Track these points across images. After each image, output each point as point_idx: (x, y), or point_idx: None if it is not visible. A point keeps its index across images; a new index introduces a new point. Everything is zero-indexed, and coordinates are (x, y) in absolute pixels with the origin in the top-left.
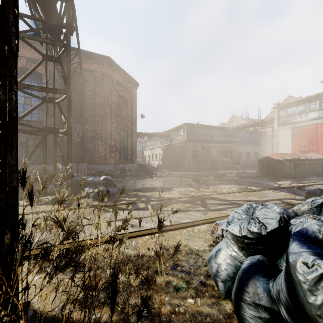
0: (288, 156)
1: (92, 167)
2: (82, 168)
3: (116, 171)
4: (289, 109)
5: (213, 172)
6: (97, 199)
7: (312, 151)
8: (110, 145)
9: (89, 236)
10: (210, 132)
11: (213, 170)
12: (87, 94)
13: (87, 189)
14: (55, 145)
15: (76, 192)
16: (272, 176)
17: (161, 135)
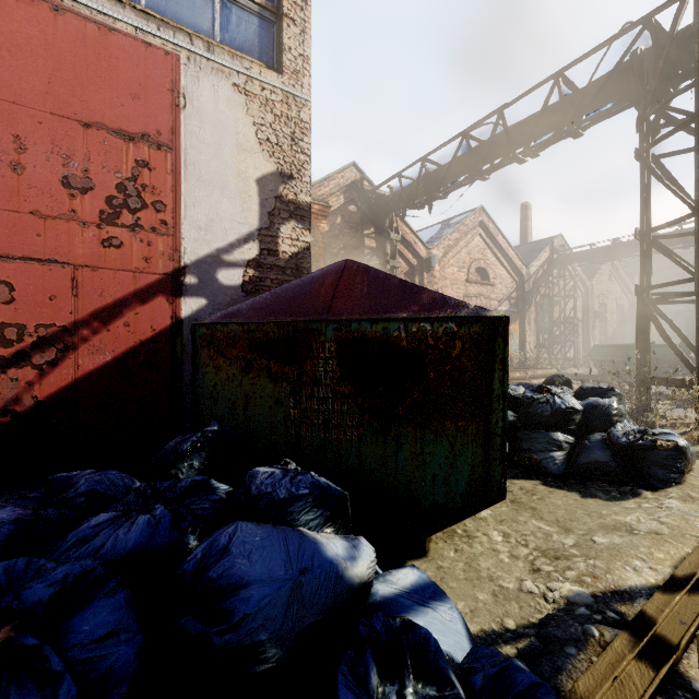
0: None
1: None
2: None
3: None
4: None
5: None
6: None
7: None
8: None
9: None
10: None
11: None
12: None
13: None
14: None
15: None
16: None
17: None
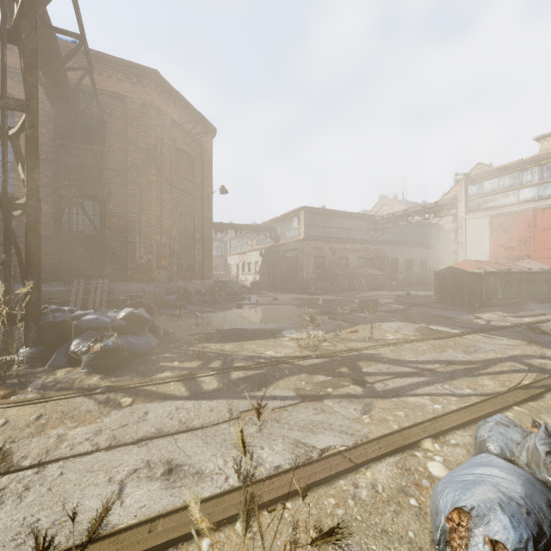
0: (491, 265)
1: (119, 288)
2: (96, 290)
3: (170, 294)
4: (486, 183)
5: (353, 295)
6: (98, 368)
7: (526, 257)
8: (158, 243)
9: None
10: (345, 224)
11: (351, 291)
12: (110, 142)
13: (76, 344)
14: (7, 238)
15: (52, 349)
16: (462, 303)
17: (259, 228)
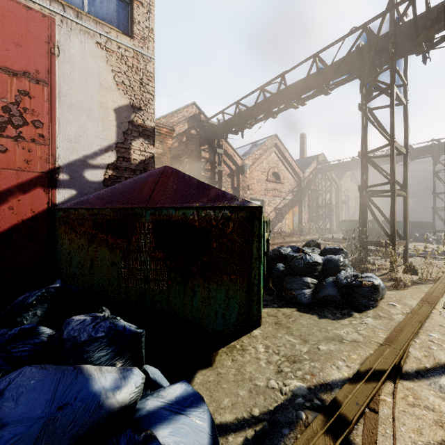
0: None
1: None
2: None
3: None
4: None
5: None
6: None
7: None
8: None
9: None
10: None
11: None
12: None
13: None
14: None
15: None
16: None
17: None
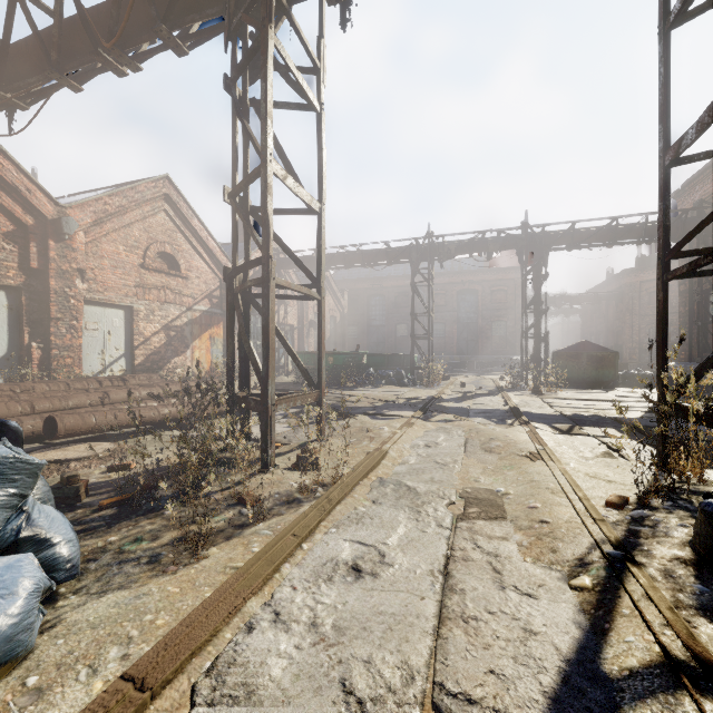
0: None
1: None
2: None
3: None
4: None
5: None
6: (694, 541)
7: None
8: None
9: (367, 510)
10: None
11: None
12: None
13: None
14: None
15: None
16: None
17: None
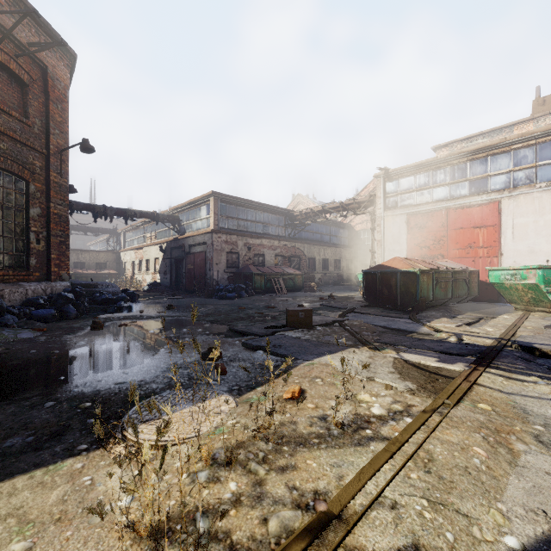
0: (422, 264)
1: None
2: None
3: None
4: (403, 181)
5: (272, 298)
6: None
7: (440, 256)
8: None
9: None
10: (262, 218)
11: (268, 293)
12: None
13: None
14: None
15: None
16: (395, 307)
17: (158, 217)
